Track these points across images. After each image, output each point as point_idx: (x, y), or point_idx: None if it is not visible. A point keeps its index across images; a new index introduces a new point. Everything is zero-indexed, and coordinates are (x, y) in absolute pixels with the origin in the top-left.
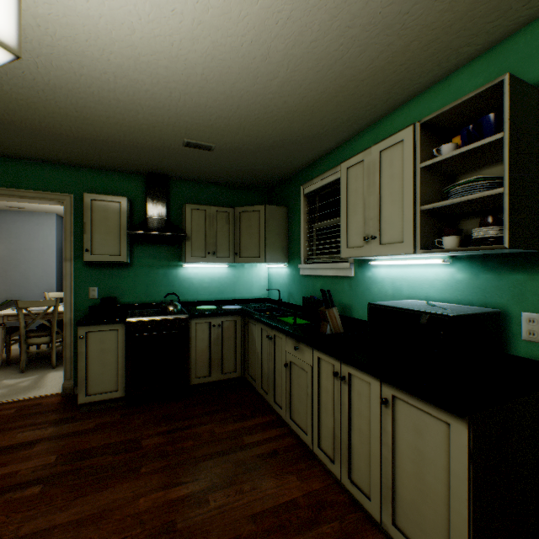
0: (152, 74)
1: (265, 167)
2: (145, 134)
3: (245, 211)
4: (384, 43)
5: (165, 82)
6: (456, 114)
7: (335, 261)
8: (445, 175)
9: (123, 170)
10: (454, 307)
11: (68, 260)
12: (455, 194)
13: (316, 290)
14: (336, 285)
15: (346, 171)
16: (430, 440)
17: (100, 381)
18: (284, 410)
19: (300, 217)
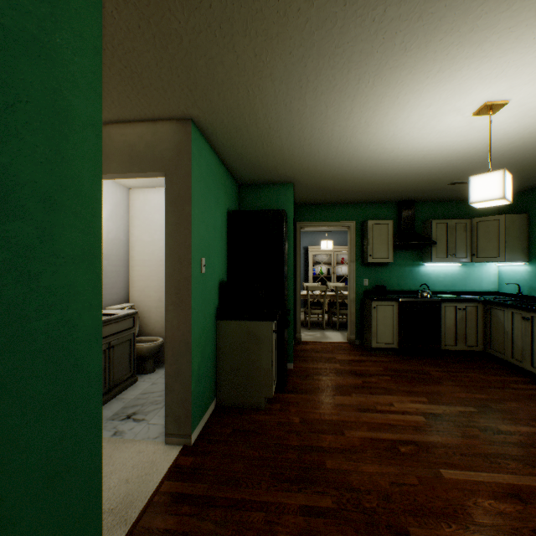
0: (466, 159)
1: None
2: (426, 183)
3: (482, 221)
4: None
5: (470, 161)
6: None
7: None
8: None
9: (384, 202)
10: None
11: (352, 262)
12: None
13: None
14: None
15: None
16: None
17: (383, 336)
18: None
19: None
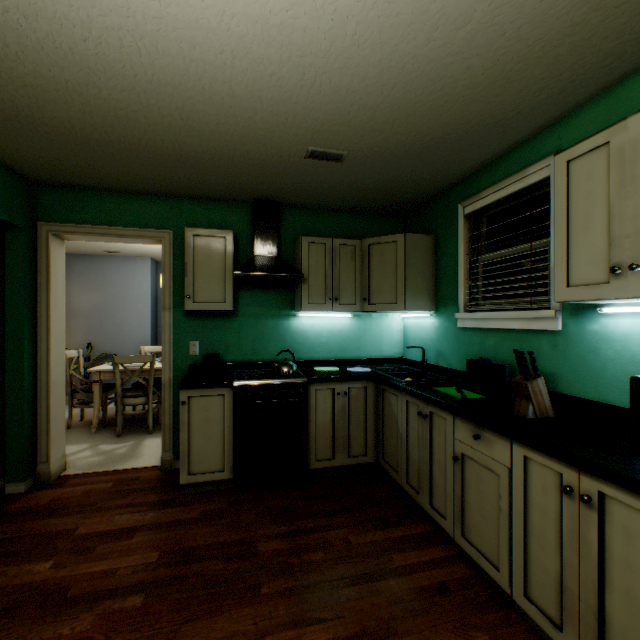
0: (283, 45)
1: (408, 180)
2: (259, 144)
3: (376, 243)
4: None
5: (298, 57)
6: None
7: (520, 308)
8: None
9: (227, 198)
10: None
11: (167, 309)
12: None
13: (485, 349)
14: (524, 342)
15: (566, 166)
16: None
17: (204, 458)
18: (450, 522)
19: (456, 248)
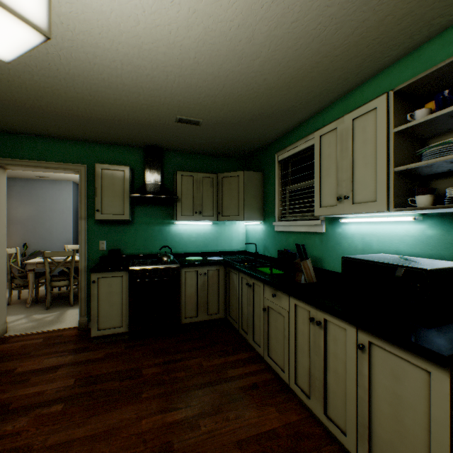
0: (153, 60)
1: (244, 138)
2: (145, 113)
3: (226, 177)
4: (360, 19)
5: (163, 67)
6: (430, 81)
7: (307, 219)
8: (416, 139)
9: (126, 144)
10: (427, 261)
11: (83, 219)
12: (429, 155)
13: (289, 244)
14: (308, 240)
15: (319, 138)
16: (409, 386)
17: (108, 319)
18: (262, 349)
19: (274, 181)
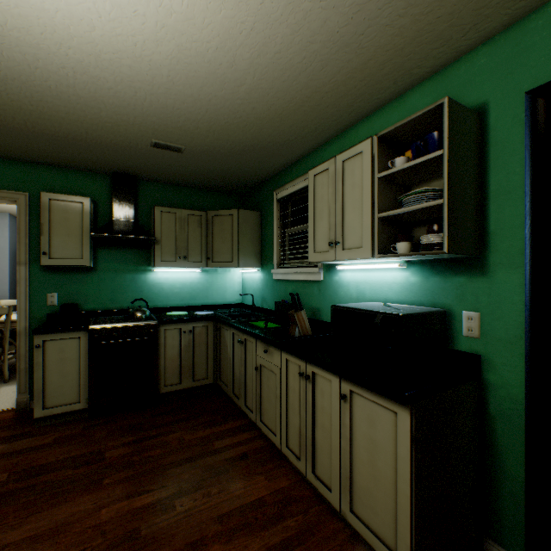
0: (115, 72)
1: (238, 171)
2: (109, 132)
3: (218, 215)
4: (344, 59)
5: (129, 81)
6: (408, 130)
7: (306, 266)
8: (400, 186)
9: (86, 169)
10: (406, 308)
11: (23, 264)
12: (406, 203)
13: (288, 294)
14: (306, 289)
15: (313, 178)
16: (381, 429)
17: (59, 393)
18: (254, 413)
19: (273, 222)
